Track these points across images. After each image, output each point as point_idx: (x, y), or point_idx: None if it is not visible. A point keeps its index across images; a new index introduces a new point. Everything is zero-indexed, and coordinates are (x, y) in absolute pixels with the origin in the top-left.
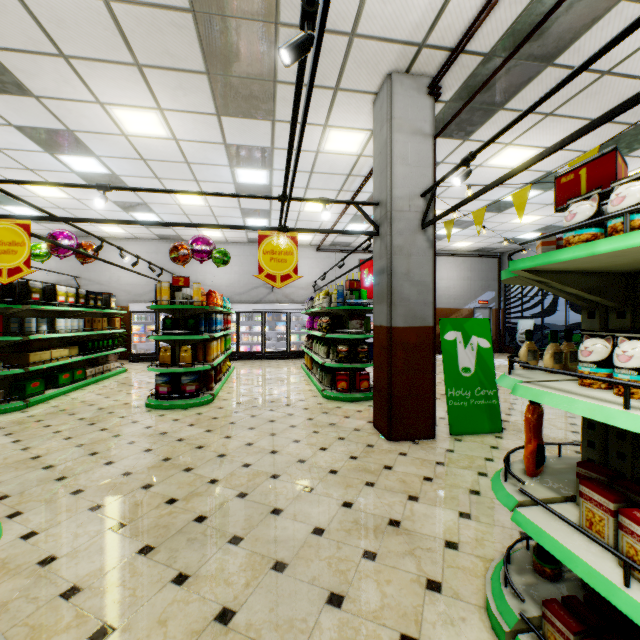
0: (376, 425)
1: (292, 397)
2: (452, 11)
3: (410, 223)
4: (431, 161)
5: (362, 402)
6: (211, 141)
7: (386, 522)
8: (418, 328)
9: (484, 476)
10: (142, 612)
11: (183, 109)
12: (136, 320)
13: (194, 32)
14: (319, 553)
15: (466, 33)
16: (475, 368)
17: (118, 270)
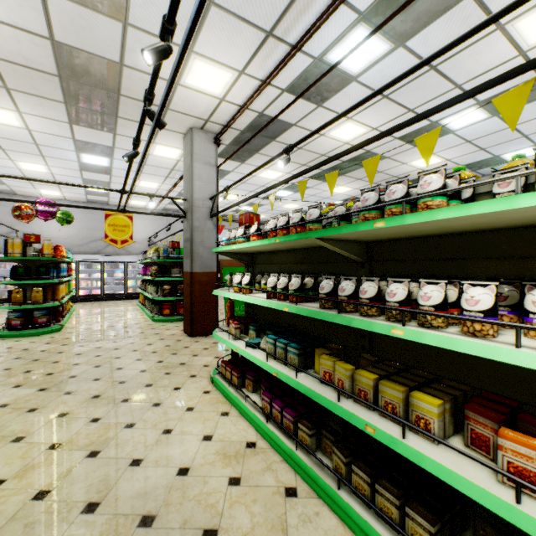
0: (185, 331)
1: (129, 323)
2: (220, 112)
3: (203, 214)
4: (216, 180)
5: (180, 322)
6: (62, 135)
7: (179, 364)
8: (208, 273)
9: None
10: (52, 403)
11: (40, 115)
12: None
13: (59, 84)
14: (143, 376)
15: (227, 124)
16: None
17: None
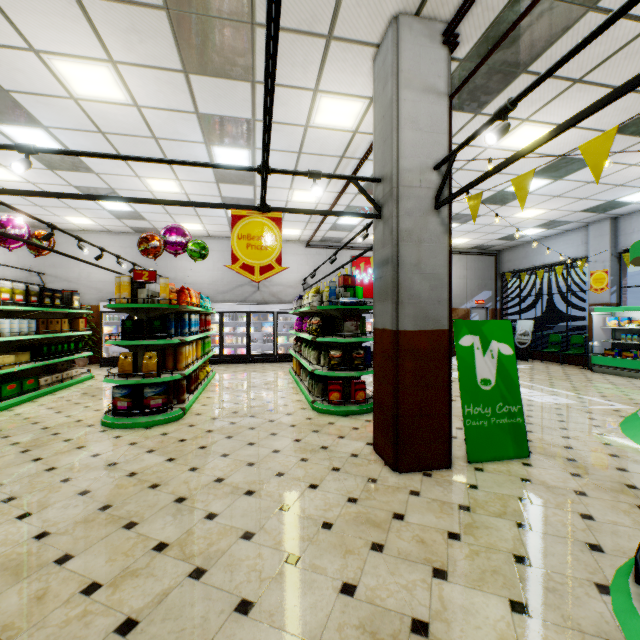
0: (377, 449)
1: (277, 410)
2: None
3: (421, 202)
4: (446, 126)
5: (358, 416)
6: (180, 109)
7: (407, 626)
8: (430, 332)
9: (526, 529)
10: None
11: (141, 62)
12: (108, 321)
13: None
14: None
15: None
16: (496, 379)
17: (88, 266)
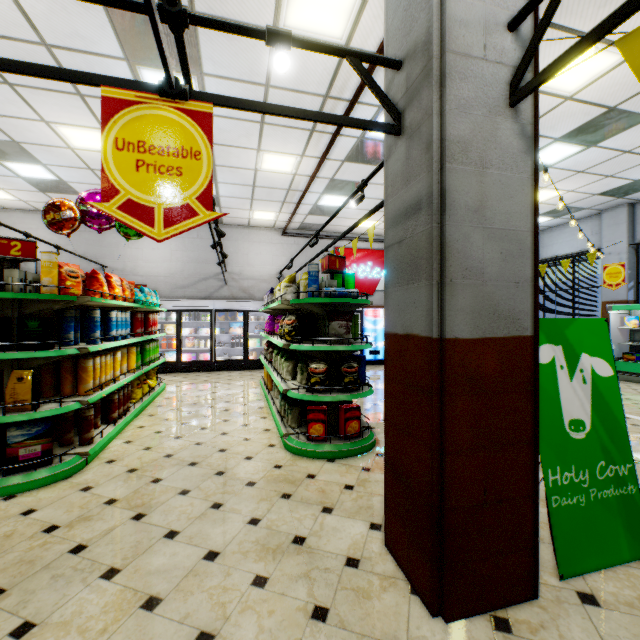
0: (394, 550)
1: (233, 450)
2: None
3: (485, 88)
4: None
5: (350, 459)
6: None
7: None
8: (502, 341)
9: None
10: None
11: None
12: None
13: None
14: None
15: None
16: (592, 420)
17: None
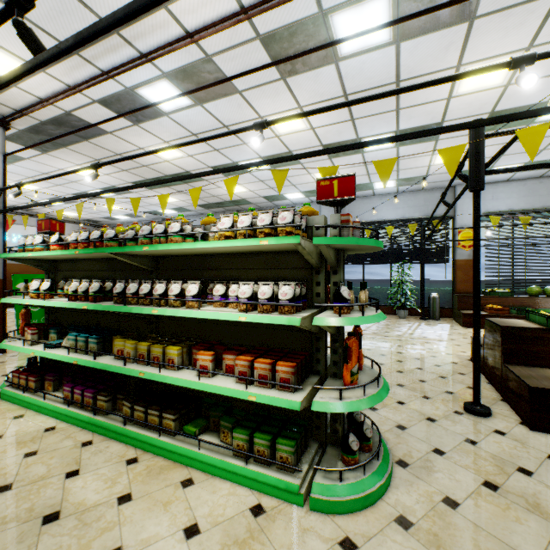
0: None
1: None
2: (9, 95)
3: None
4: (2, 170)
5: None
6: None
7: None
8: None
9: None
10: None
11: None
12: None
13: None
14: None
15: (21, 111)
16: None
17: None
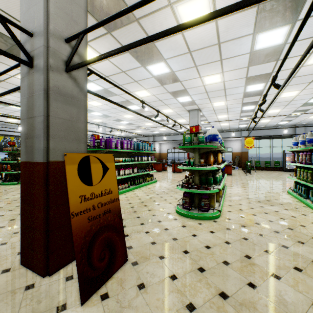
0: None
1: None
2: None
3: None
4: None
5: None
6: None
7: None
8: None
9: None
10: None
11: None
12: None
13: None
14: (6, 188)
15: None
16: None
17: None
